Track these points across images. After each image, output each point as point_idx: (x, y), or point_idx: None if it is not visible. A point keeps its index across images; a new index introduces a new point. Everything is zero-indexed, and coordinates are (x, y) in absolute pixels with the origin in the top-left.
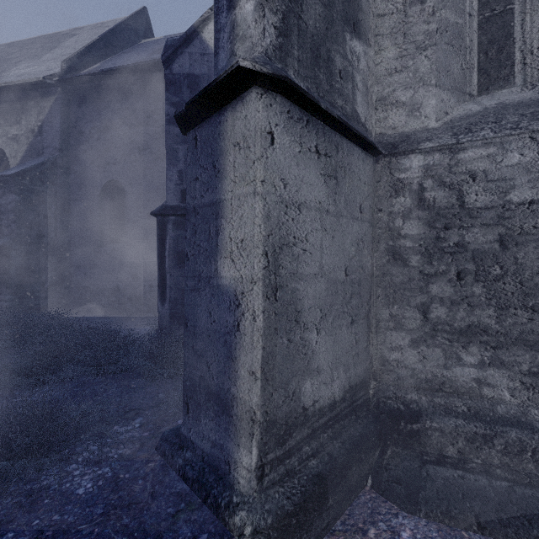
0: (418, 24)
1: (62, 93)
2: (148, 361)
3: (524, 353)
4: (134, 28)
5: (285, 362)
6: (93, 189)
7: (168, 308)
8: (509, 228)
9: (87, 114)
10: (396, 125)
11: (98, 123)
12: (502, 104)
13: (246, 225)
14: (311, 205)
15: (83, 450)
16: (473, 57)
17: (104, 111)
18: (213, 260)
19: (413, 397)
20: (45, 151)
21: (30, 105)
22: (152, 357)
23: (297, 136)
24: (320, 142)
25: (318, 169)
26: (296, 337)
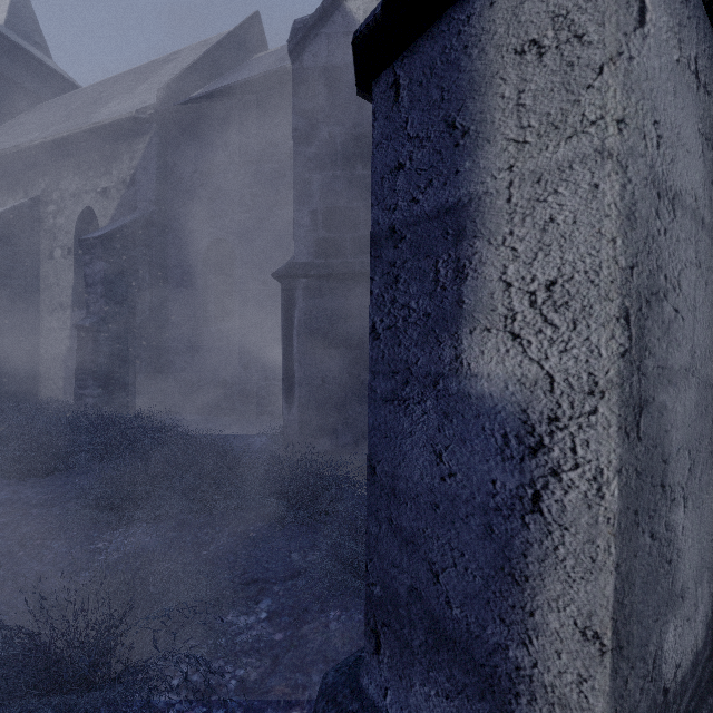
0: None
1: (158, 129)
2: (273, 497)
3: None
4: (244, 40)
5: (645, 592)
6: (194, 252)
7: (297, 414)
8: None
9: (187, 154)
10: None
11: (201, 165)
12: None
13: (567, 242)
14: (685, 202)
15: (182, 662)
16: None
17: (207, 148)
18: (447, 337)
19: None
20: (138, 205)
21: (122, 149)
22: (278, 491)
23: (675, 19)
24: (699, 53)
25: (696, 118)
26: (660, 524)
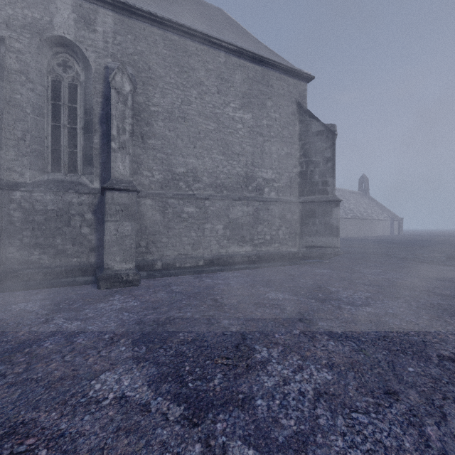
0: (24, 147)
1: None
2: None
3: (52, 249)
4: None
5: None
6: None
7: None
8: (47, 216)
9: None
10: (15, 178)
11: None
12: (53, 179)
13: None
14: None
15: None
16: (49, 160)
17: None
18: None
19: (17, 267)
20: None
21: None
22: None
23: None
24: None
25: None
26: None
